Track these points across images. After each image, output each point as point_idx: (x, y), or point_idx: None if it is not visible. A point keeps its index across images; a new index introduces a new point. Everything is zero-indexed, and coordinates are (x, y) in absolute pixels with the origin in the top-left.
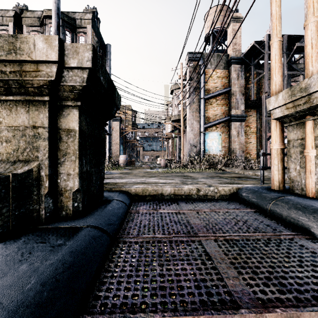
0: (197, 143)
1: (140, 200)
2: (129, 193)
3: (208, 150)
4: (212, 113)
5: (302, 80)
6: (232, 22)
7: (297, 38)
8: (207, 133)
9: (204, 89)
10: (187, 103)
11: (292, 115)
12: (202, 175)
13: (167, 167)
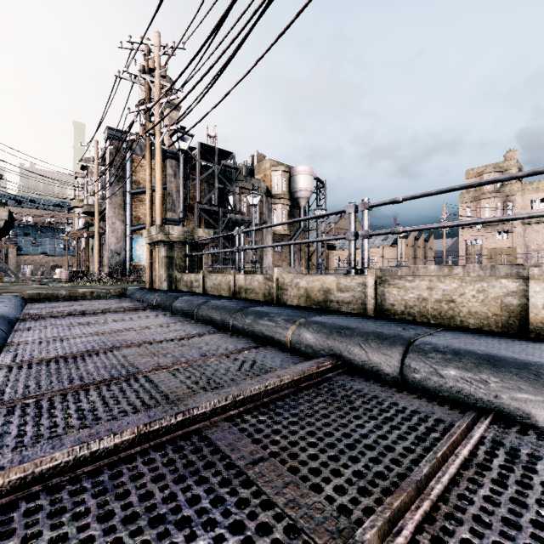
0: (121, 250)
1: (35, 302)
2: (22, 297)
3: (138, 260)
4: (144, 212)
5: (239, 192)
6: (168, 107)
7: (228, 153)
8: (136, 238)
9: (131, 181)
10: (106, 193)
11: (152, 244)
12: (115, 287)
13: (73, 282)
